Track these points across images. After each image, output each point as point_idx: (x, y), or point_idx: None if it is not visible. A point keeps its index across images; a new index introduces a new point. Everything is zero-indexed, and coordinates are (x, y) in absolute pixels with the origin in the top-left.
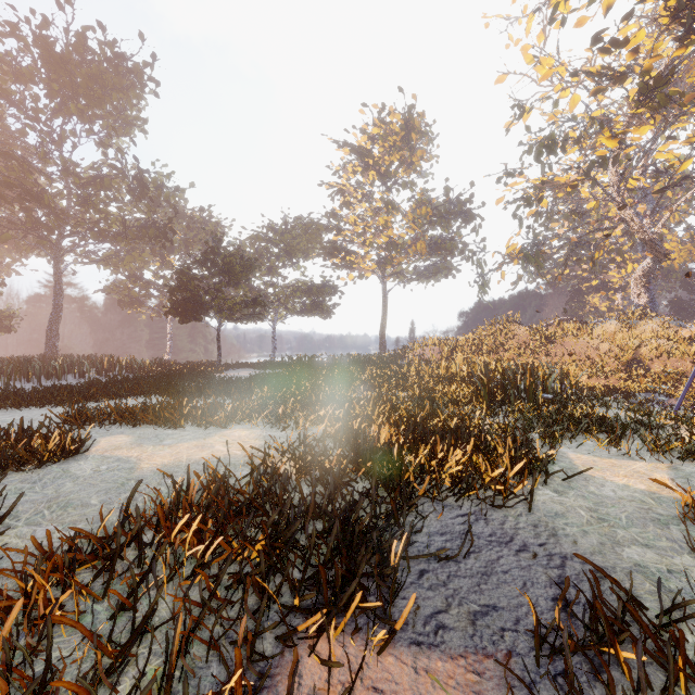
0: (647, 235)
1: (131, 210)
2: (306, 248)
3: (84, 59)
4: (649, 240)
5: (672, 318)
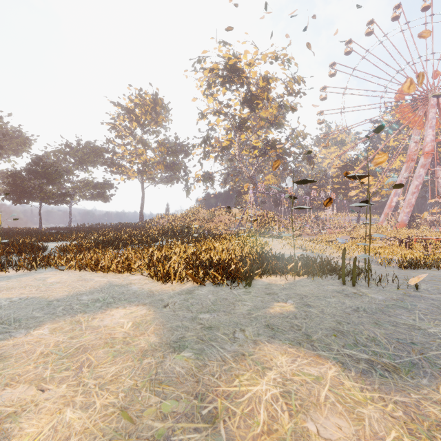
0: (248, 175)
1: None
2: (93, 160)
3: None
4: (249, 177)
5: (258, 208)
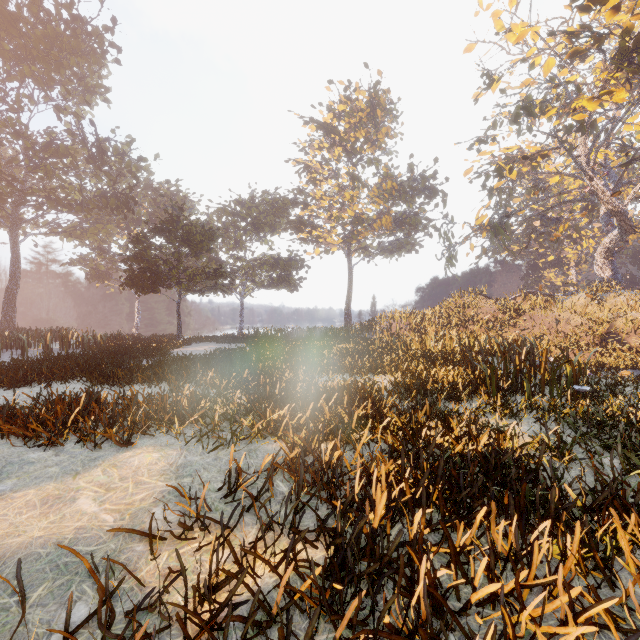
0: (617, 206)
1: (95, 181)
2: (273, 222)
3: (38, 18)
4: (619, 212)
5: None
